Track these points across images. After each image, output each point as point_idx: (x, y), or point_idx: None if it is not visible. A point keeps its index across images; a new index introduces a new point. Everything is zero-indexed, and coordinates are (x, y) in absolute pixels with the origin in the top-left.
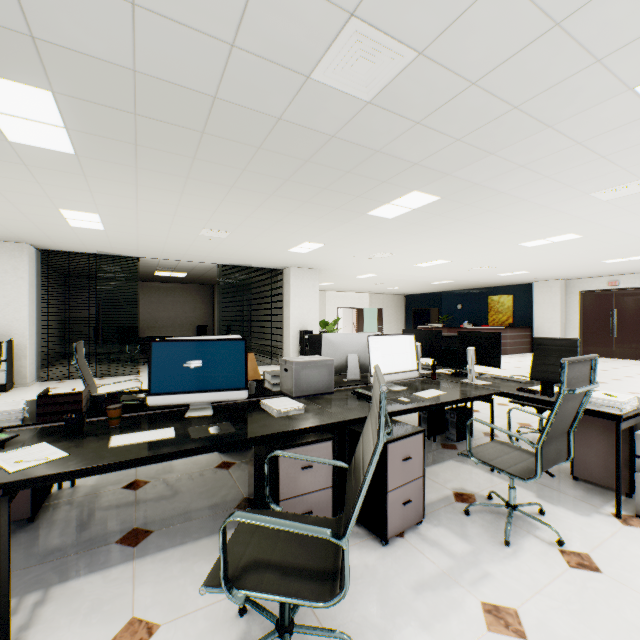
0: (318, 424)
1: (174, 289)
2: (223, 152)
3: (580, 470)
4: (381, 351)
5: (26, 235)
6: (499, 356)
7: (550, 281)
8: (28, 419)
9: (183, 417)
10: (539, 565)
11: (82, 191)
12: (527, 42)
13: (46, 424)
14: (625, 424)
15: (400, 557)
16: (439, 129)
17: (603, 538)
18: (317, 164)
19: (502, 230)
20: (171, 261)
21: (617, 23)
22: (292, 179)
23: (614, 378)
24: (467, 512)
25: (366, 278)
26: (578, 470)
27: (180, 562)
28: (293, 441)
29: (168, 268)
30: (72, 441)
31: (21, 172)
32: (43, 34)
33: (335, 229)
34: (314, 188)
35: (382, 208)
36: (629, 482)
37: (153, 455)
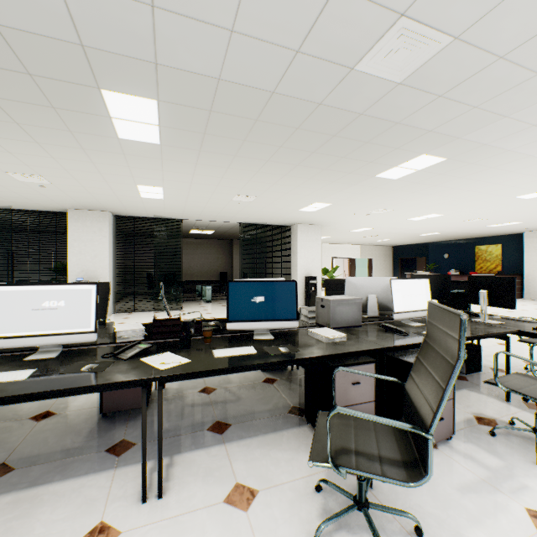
0: (364, 349)
1: (202, 244)
2: (268, 134)
3: None
4: (401, 292)
5: (109, 205)
6: (513, 298)
7: None
8: (145, 336)
9: (253, 339)
10: None
11: (156, 171)
12: None
13: (159, 340)
14: None
15: (438, 464)
16: (459, 99)
17: None
18: (342, 138)
19: (501, 185)
20: (205, 221)
21: None
22: (317, 151)
23: None
24: (492, 433)
25: (360, 232)
26: None
27: (258, 448)
28: (343, 362)
29: (201, 227)
30: (186, 352)
31: (120, 160)
32: (163, 61)
33: (343, 191)
34: (334, 157)
35: (389, 171)
36: None
37: (250, 364)
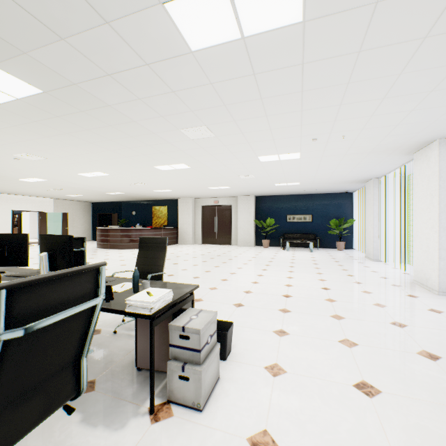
0: None
1: None
2: None
3: (142, 361)
4: None
5: None
6: (71, 261)
7: (187, 198)
8: None
9: None
10: None
11: None
12: None
13: None
14: (160, 319)
15: None
16: None
17: None
18: None
19: (135, 150)
20: None
21: None
22: None
23: (212, 257)
24: None
25: (36, 182)
26: (141, 361)
27: None
28: None
29: None
30: None
31: None
32: None
33: None
34: None
35: None
36: None
37: None
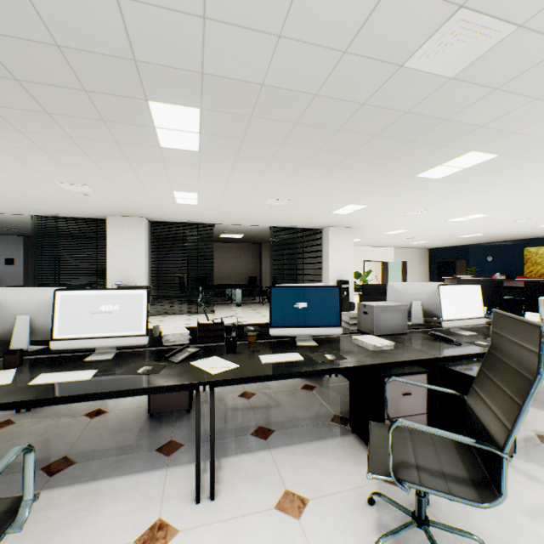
0: (415, 359)
1: (231, 247)
2: (306, 137)
3: None
4: (450, 299)
5: (146, 211)
6: None
7: None
8: (190, 340)
9: (296, 345)
10: None
11: (193, 177)
12: None
13: (203, 344)
14: None
15: None
16: (517, 91)
17: None
18: (383, 137)
19: None
20: (235, 226)
21: None
22: (356, 152)
23: None
24: None
25: (395, 234)
26: None
27: (304, 456)
28: (393, 371)
29: (231, 231)
30: (233, 357)
31: (159, 167)
32: (210, 70)
33: (380, 192)
34: (373, 158)
35: (432, 170)
36: None
37: (299, 371)
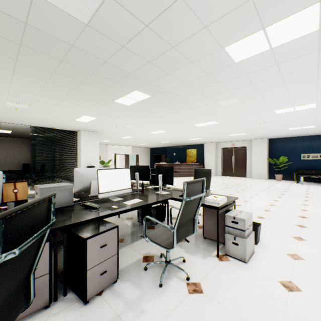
0: None
1: (5, 141)
2: None
3: (206, 233)
4: (107, 178)
5: None
6: (172, 179)
7: (211, 143)
8: None
9: None
10: (174, 296)
11: None
12: (168, 4)
13: None
14: (221, 211)
15: (93, 311)
16: (137, 53)
17: (209, 271)
18: (70, 64)
19: (185, 117)
20: None
21: (209, 5)
22: (57, 72)
23: (232, 185)
24: (146, 268)
25: (127, 138)
26: (206, 234)
27: None
28: None
29: None
30: None
31: None
32: None
33: (99, 109)
34: (75, 81)
35: (122, 99)
36: (225, 237)
37: None
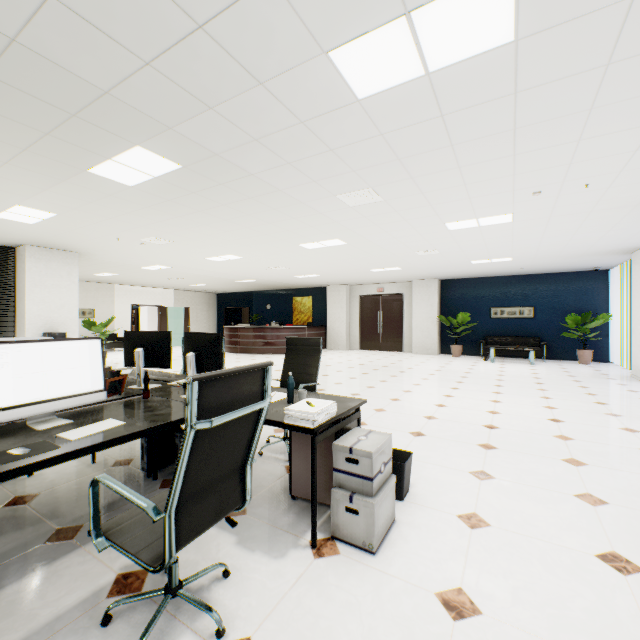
0: None
1: None
2: None
3: (298, 488)
4: (14, 368)
5: None
6: (220, 363)
7: (339, 286)
8: None
9: None
10: None
11: None
12: None
13: None
14: (323, 436)
15: None
16: (103, 27)
17: (283, 593)
18: None
19: (276, 226)
20: None
21: None
22: None
23: (375, 368)
24: (106, 621)
25: (158, 270)
26: (296, 488)
27: None
28: None
29: None
30: None
31: None
32: None
33: (53, 189)
34: None
35: (107, 166)
36: None
37: None
